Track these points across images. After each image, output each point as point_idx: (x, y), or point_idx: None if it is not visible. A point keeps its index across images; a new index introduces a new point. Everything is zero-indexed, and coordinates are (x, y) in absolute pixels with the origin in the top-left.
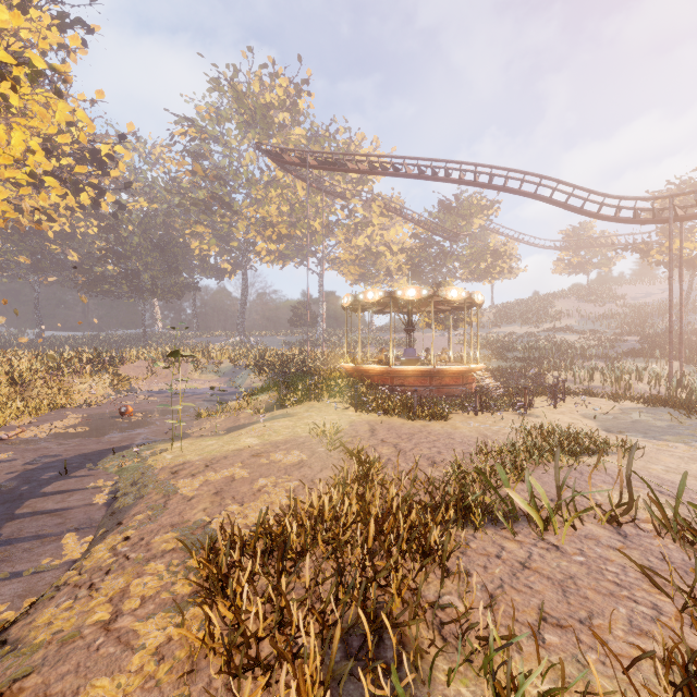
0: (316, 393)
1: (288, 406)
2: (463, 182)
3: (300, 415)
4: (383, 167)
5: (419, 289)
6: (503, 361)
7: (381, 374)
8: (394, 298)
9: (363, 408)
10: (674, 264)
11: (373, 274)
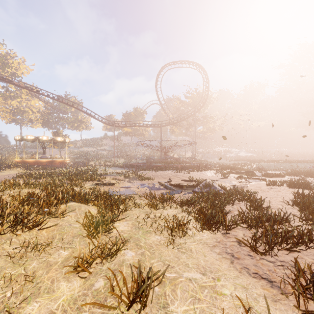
0: (11, 167)
1: (1, 170)
2: (64, 103)
3: (8, 172)
4: (32, 88)
5: (48, 137)
6: (80, 159)
7: (33, 162)
8: (38, 139)
9: (30, 169)
10: (127, 133)
11: (21, 120)
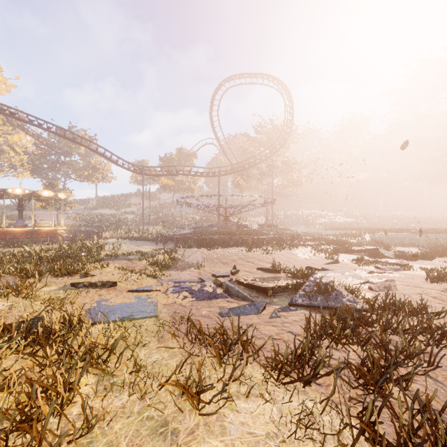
0: None
1: None
2: (59, 135)
3: None
4: (2, 109)
5: (24, 189)
6: (89, 227)
7: None
8: (7, 192)
9: None
10: (166, 188)
11: None
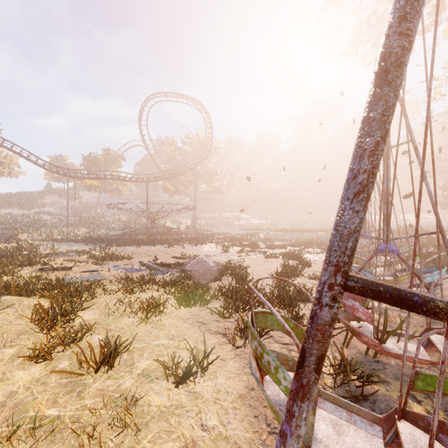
0: None
1: None
2: None
3: None
4: None
5: None
6: None
7: None
8: None
9: None
10: (91, 188)
11: None
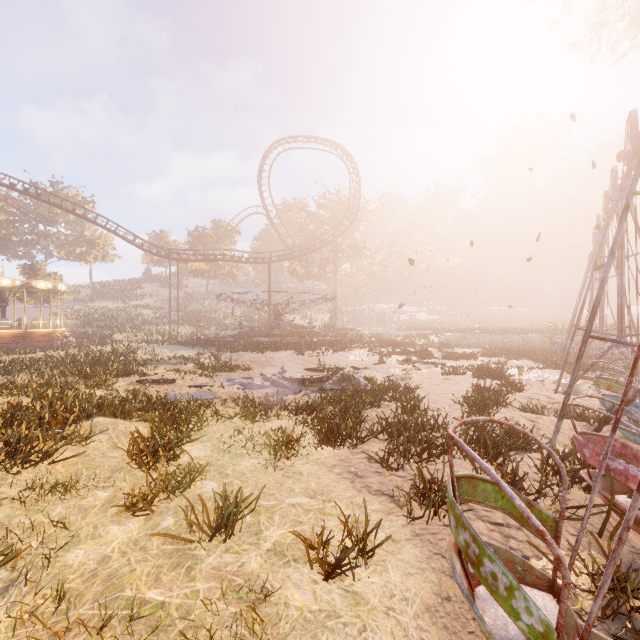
0: None
1: None
2: (53, 204)
3: None
4: None
5: (14, 280)
6: (90, 327)
7: None
8: None
9: None
10: (197, 273)
11: None
